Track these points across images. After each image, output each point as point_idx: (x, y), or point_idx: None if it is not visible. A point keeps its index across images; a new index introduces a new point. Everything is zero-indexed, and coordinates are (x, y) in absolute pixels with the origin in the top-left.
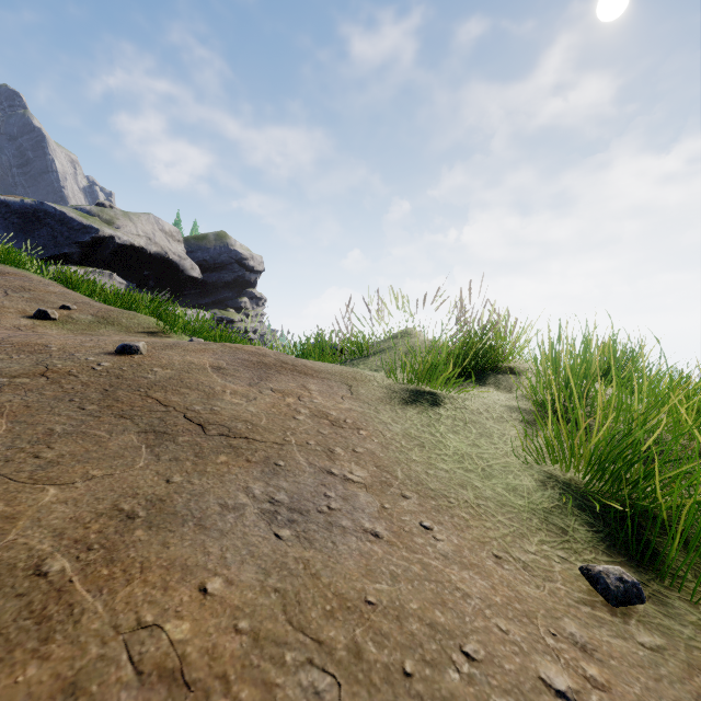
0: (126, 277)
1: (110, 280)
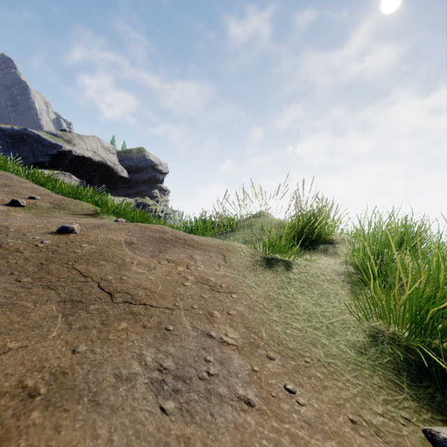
0: (79, 177)
1: (69, 179)
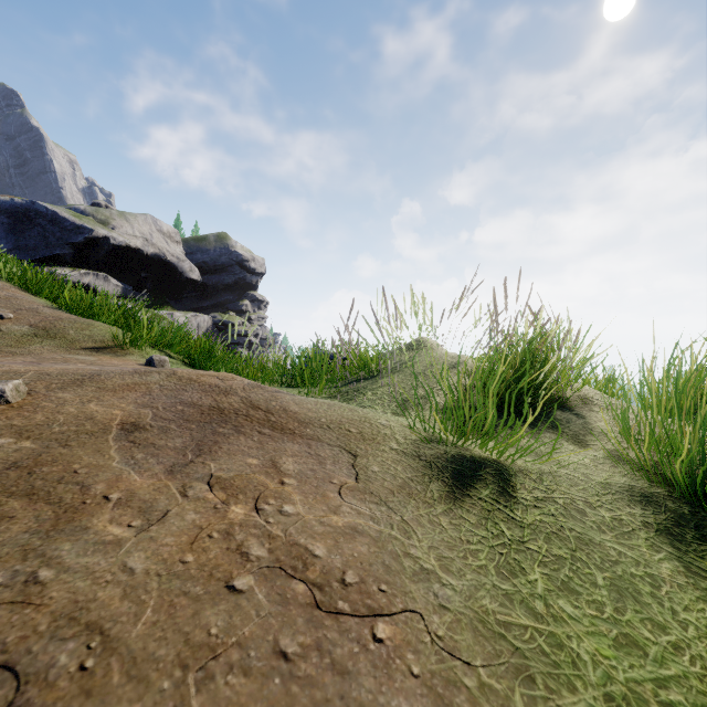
0: (122, 279)
1: (104, 283)
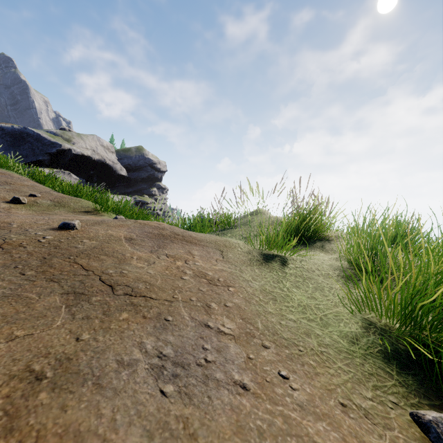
0: (79, 175)
1: (68, 177)
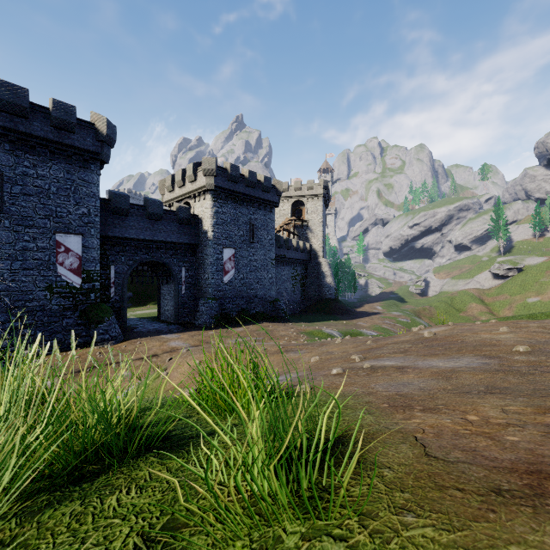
0: None
1: None
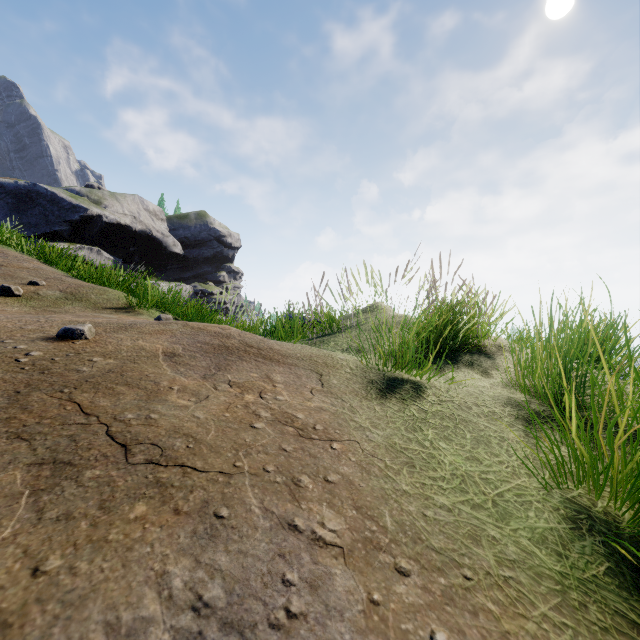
0: (113, 253)
1: (98, 256)
